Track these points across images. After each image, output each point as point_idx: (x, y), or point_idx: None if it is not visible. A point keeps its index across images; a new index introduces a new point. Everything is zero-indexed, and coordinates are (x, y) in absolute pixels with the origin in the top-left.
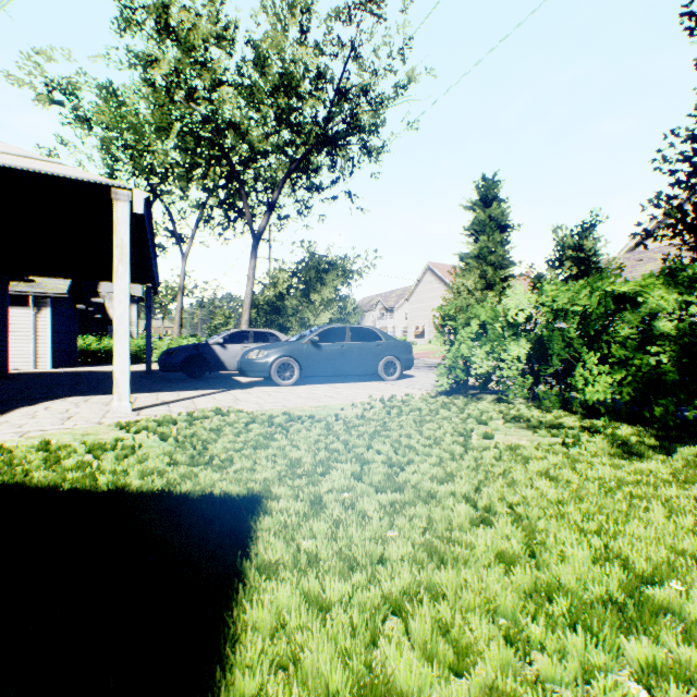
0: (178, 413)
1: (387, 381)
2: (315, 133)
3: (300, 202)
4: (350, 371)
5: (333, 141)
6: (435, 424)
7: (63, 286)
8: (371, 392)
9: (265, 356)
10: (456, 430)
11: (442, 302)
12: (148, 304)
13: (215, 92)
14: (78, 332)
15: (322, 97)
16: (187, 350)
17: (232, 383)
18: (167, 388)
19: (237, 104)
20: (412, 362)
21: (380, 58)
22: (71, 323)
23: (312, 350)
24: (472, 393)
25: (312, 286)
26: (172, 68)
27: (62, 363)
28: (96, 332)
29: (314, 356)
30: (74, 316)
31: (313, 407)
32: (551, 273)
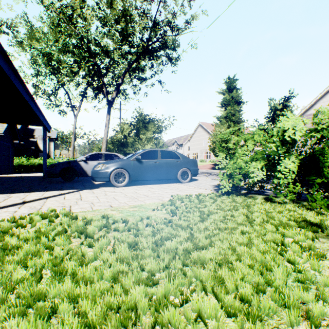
0: (10, 217)
1: (182, 183)
2: (141, 46)
3: (134, 86)
4: (160, 177)
5: (152, 51)
6: (243, 236)
7: (1, 129)
8: (174, 191)
9: (106, 168)
10: (273, 247)
11: (206, 141)
12: (44, 138)
13: (85, 21)
14: (22, 156)
15: (145, 20)
16: (63, 164)
17: (87, 185)
18: (42, 188)
19: (99, 30)
20: (197, 171)
21: (177, 1)
22: (9, 150)
23: (136, 164)
24: (243, 193)
25: (140, 131)
26: (60, 4)
27: (3, 172)
28: (32, 156)
29: (138, 168)
30: (12, 146)
31: (131, 207)
32: (268, 124)
